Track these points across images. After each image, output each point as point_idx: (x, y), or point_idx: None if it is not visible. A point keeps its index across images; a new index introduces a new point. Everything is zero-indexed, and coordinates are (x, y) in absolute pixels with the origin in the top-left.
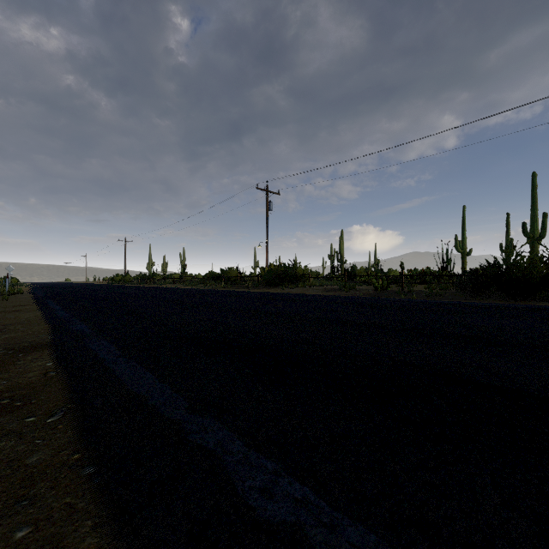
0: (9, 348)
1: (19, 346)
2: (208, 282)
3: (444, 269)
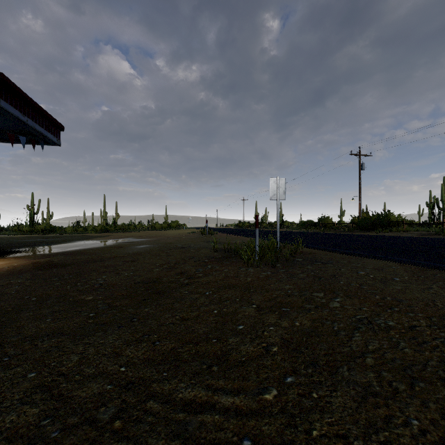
0: None
1: None
2: (308, 227)
3: None
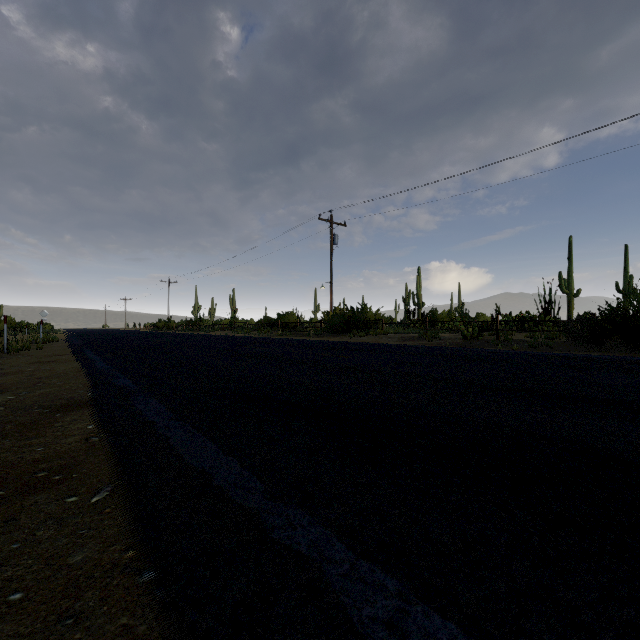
0: (44, 406)
1: (56, 404)
2: (262, 329)
3: (547, 314)
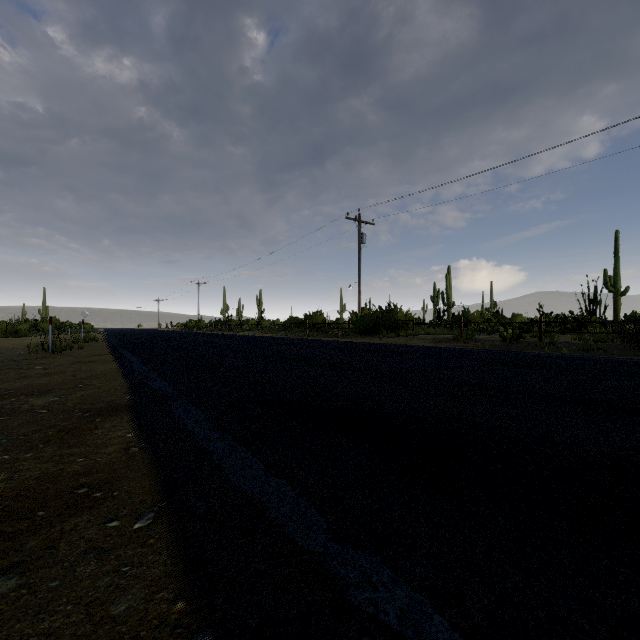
0: (85, 410)
1: (96, 408)
2: (289, 329)
3: (591, 314)
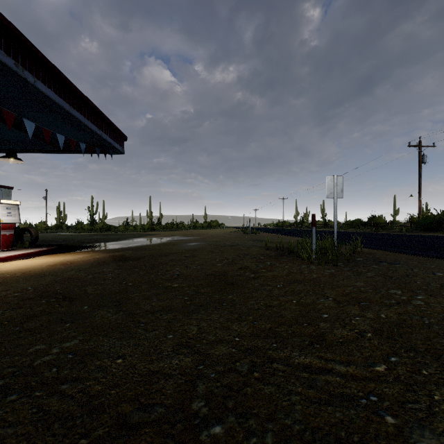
0: None
1: None
2: (357, 227)
3: None
